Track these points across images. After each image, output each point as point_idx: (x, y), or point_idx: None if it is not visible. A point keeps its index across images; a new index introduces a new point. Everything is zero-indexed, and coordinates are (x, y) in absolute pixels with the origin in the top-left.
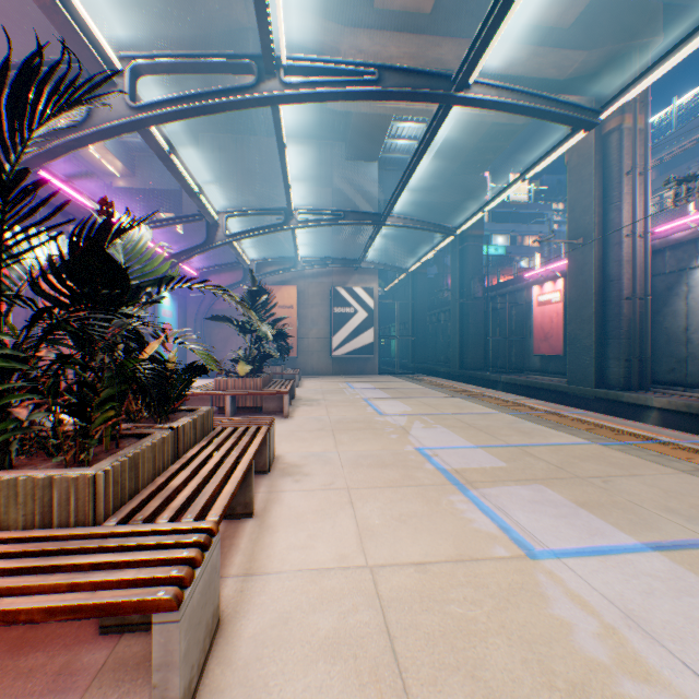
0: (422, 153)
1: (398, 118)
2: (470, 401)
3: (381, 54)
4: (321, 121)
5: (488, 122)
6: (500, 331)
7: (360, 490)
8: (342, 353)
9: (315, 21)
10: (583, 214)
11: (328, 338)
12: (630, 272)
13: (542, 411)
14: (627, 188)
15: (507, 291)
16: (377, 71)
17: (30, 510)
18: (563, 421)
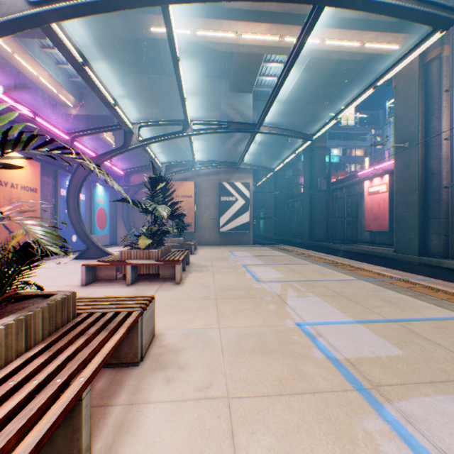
0: (292, 63)
1: (267, 60)
2: (327, 267)
3: None
4: (212, 64)
5: (334, 59)
6: (339, 214)
7: (244, 404)
8: (226, 229)
9: None
10: (409, 124)
11: (216, 218)
12: (449, 167)
13: (392, 278)
14: (445, 102)
15: (344, 185)
16: None
17: None
18: (417, 288)
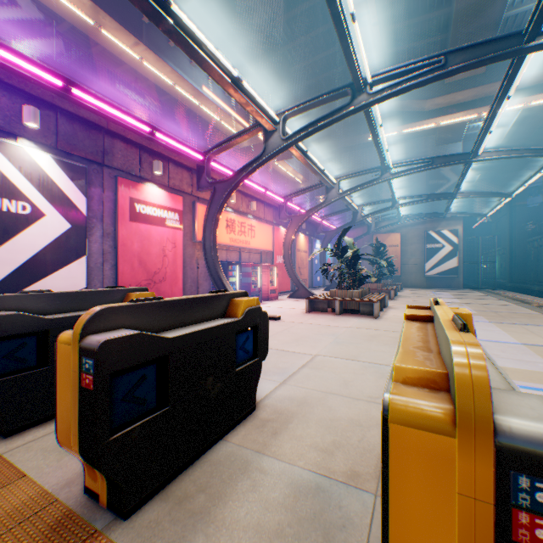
0: (464, 174)
1: None
2: (507, 302)
3: (451, 102)
4: None
5: None
6: None
7: None
8: (431, 274)
9: (408, 102)
10: None
11: (421, 264)
12: None
13: None
14: None
15: None
16: (430, 159)
17: (349, 296)
18: None
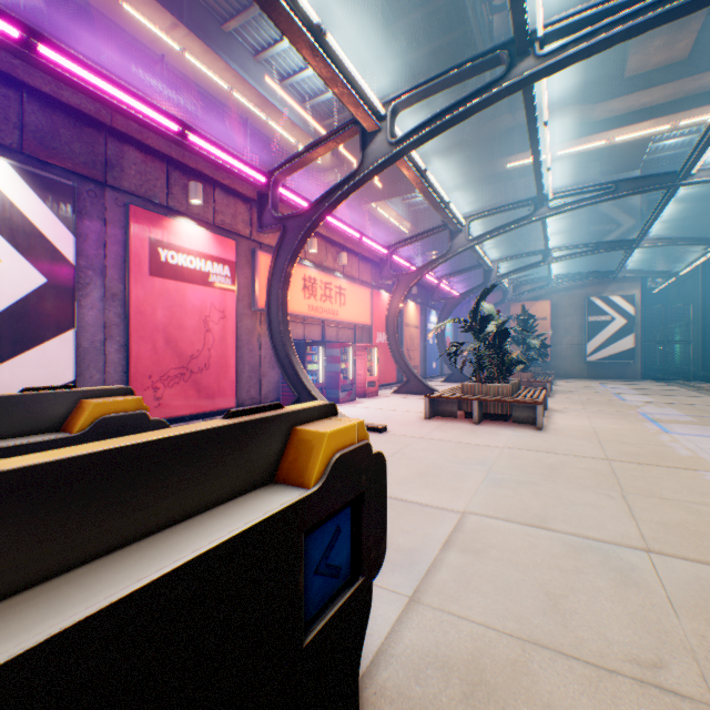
0: (661, 208)
1: None
2: None
3: (632, 106)
4: None
5: None
6: None
7: (593, 417)
8: (595, 358)
9: (567, 109)
10: None
11: (580, 344)
12: None
13: None
14: None
15: None
16: (613, 184)
17: (493, 393)
18: None
